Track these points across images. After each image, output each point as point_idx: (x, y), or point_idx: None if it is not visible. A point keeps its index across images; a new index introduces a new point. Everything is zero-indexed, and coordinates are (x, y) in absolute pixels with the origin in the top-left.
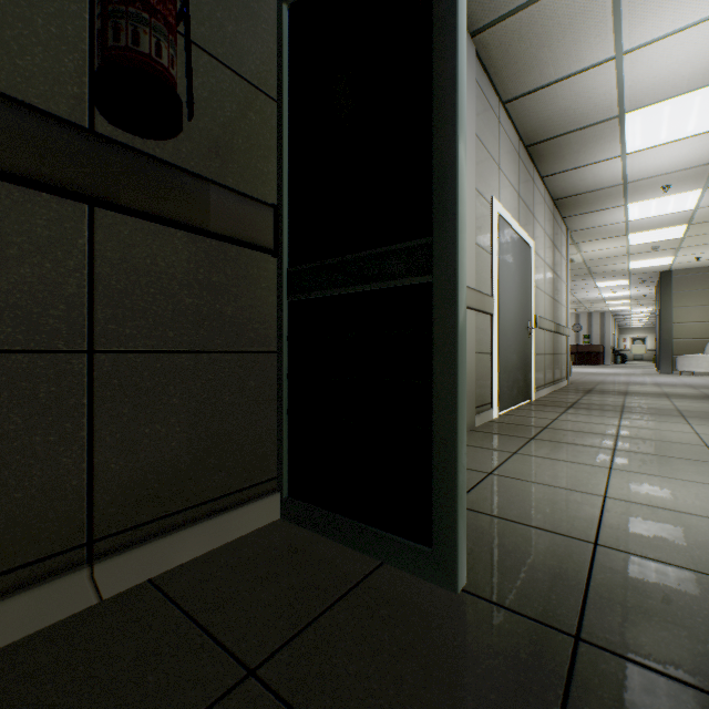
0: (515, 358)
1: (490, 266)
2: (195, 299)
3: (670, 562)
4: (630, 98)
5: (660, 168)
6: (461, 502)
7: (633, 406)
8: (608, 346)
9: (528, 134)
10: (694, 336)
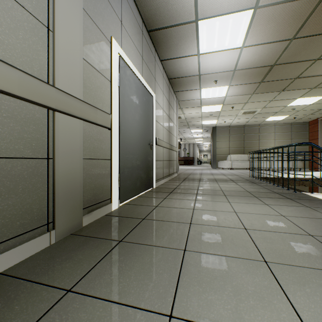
0: (139, 163)
1: (109, 90)
2: None
3: None
4: (201, 6)
5: (214, 69)
6: None
7: (202, 188)
8: (196, 157)
9: (148, 19)
10: (223, 153)
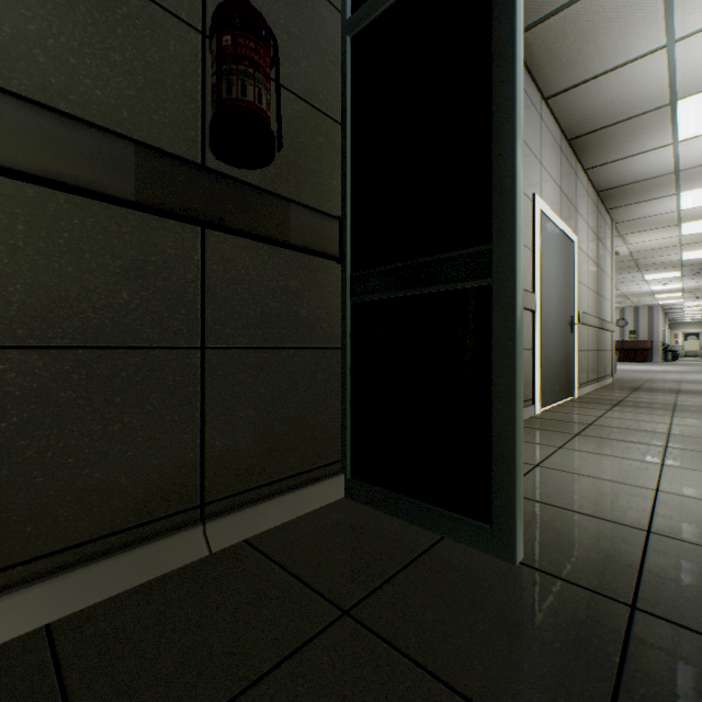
0: (557, 354)
1: (531, 263)
2: (277, 303)
3: None
4: (683, 84)
5: None
6: (519, 483)
7: (686, 404)
8: (657, 342)
9: (571, 128)
10: None
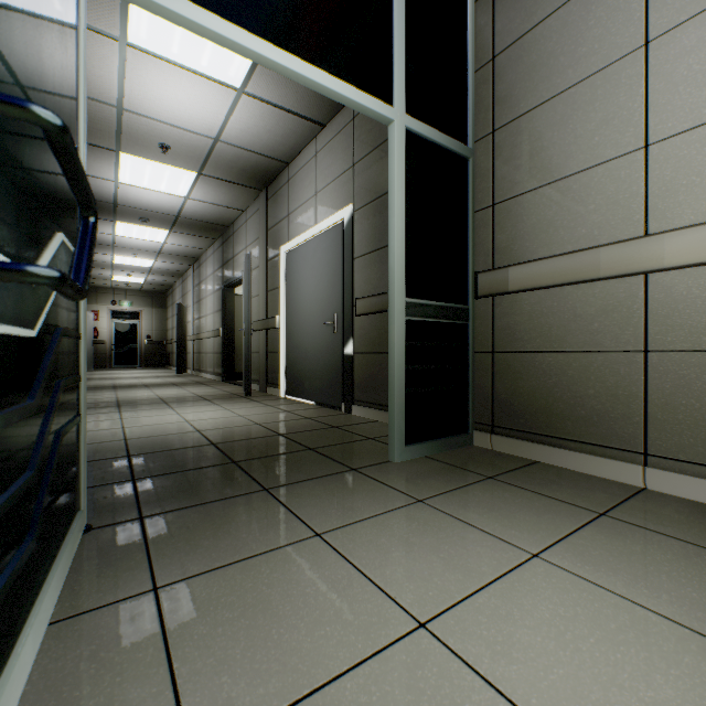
0: None
1: None
2: None
3: (388, 513)
4: None
5: None
6: (391, 421)
7: None
8: None
9: None
10: None
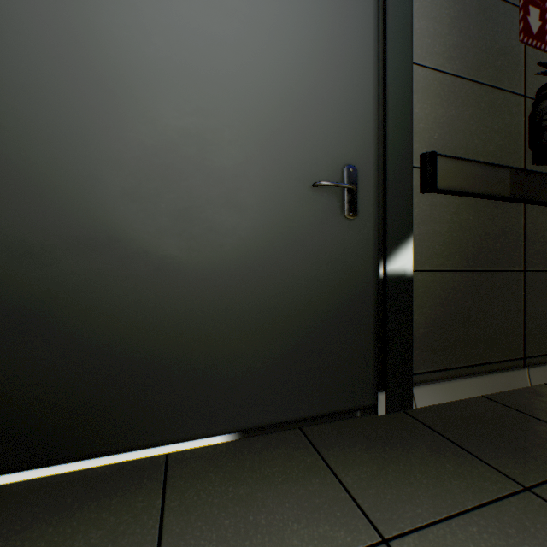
0: None
1: None
2: None
3: None
4: None
5: None
6: None
7: None
8: None
9: None
10: None
